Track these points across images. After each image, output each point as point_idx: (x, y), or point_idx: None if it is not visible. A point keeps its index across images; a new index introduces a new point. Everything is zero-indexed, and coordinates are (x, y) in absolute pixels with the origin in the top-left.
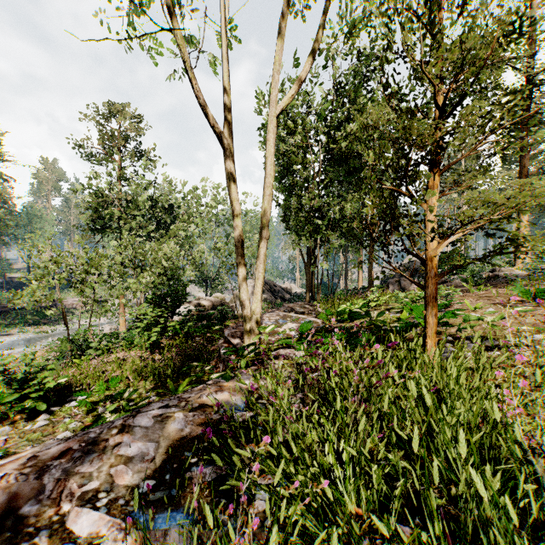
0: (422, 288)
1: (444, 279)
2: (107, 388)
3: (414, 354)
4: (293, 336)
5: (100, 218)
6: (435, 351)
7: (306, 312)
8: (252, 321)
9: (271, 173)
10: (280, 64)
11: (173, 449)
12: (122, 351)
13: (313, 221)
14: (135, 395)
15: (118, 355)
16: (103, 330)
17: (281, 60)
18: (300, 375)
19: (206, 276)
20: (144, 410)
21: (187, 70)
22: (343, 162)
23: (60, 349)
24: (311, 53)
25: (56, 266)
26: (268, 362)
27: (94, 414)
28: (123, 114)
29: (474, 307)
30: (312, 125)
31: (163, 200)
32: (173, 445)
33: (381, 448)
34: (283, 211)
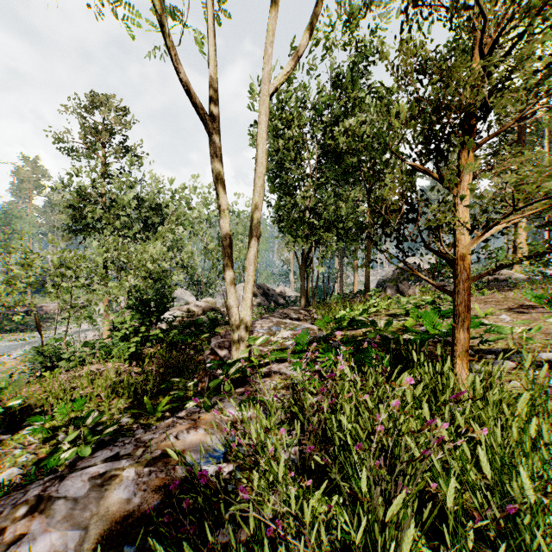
0: (449, 294)
1: (444, 283)
2: (73, 409)
3: (446, 382)
4: (287, 347)
5: (82, 218)
6: (467, 374)
7: (302, 318)
8: (241, 331)
9: (262, 161)
10: (273, 36)
11: (107, 540)
12: (98, 362)
13: (309, 222)
14: (106, 417)
15: (92, 368)
16: (86, 337)
17: (274, 31)
18: (296, 401)
19: (197, 279)
20: (81, 464)
21: (164, 39)
22: (340, 160)
23: (35, 359)
24: (308, 26)
25: (27, 268)
26: (256, 387)
27: (52, 442)
28: (107, 108)
29: (485, 314)
30: (307, 120)
31: (150, 199)
32: (108, 533)
33: (422, 542)
34: (276, 211)
